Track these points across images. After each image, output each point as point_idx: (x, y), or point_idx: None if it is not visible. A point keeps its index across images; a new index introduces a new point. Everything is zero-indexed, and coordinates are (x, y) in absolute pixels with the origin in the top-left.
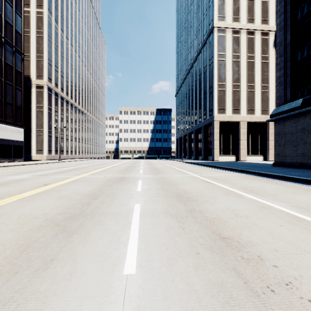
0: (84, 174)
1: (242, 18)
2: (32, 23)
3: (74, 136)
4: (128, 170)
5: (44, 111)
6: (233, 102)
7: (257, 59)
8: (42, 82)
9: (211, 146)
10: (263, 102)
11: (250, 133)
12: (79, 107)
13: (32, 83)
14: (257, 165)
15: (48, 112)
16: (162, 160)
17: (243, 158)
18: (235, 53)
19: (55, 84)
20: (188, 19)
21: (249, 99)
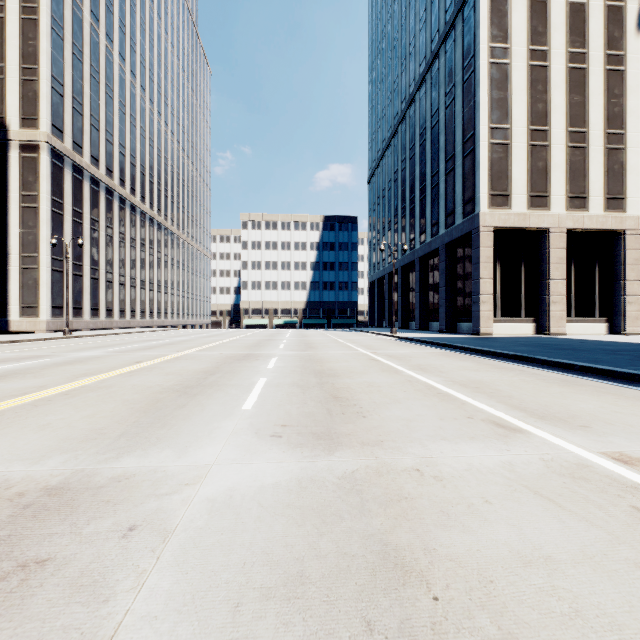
0: None
1: None
2: None
3: (128, 275)
4: (201, 386)
5: (41, 208)
6: (531, 176)
7: (595, 61)
8: (34, 136)
9: (466, 295)
10: (611, 178)
11: (574, 262)
12: (143, 206)
13: (11, 138)
14: None
15: (53, 210)
16: (337, 332)
17: (556, 328)
18: (536, 46)
19: (73, 145)
20: None
21: (573, 169)
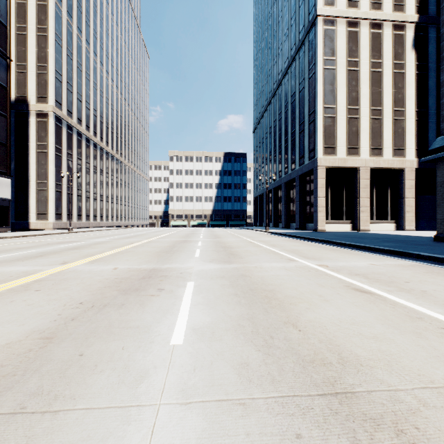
0: (79, 260)
1: (363, 1)
2: (30, 14)
3: (99, 193)
4: (173, 251)
5: (49, 153)
6: (348, 136)
7: (387, 67)
8: (45, 108)
9: (311, 206)
10: (396, 137)
11: (375, 187)
12: (107, 148)
13: (30, 109)
14: (405, 240)
15: (56, 154)
16: (233, 229)
17: (364, 227)
18: (351, 58)
19: (67, 112)
20: (273, 12)
21: (374, 131)
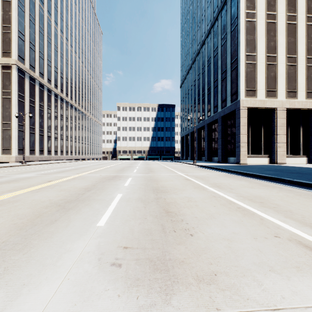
0: None
1: None
2: None
3: (59, 133)
4: (77, 201)
5: (12, 98)
6: (267, 80)
7: (301, 20)
8: (9, 61)
9: (232, 143)
10: (309, 81)
11: (289, 125)
12: (67, 98)
13: None
14: None
15: (19, 100)
16: (165, 162)
17: (280, 160)
18: (270, 12)
19: (29, 66)
20: None
21: (289, 76)
